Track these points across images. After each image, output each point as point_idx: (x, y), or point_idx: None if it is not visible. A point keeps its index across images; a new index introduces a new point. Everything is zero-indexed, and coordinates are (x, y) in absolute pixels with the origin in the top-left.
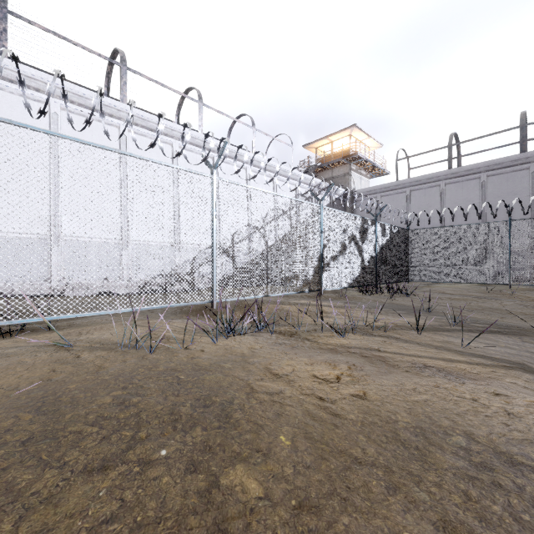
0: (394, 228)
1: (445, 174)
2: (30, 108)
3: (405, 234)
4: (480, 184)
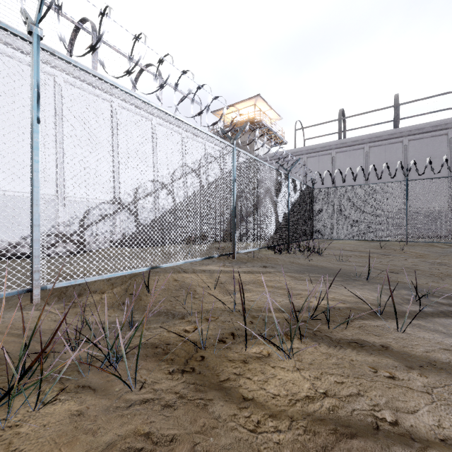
0: (303, 185)
1: (335, 144)
2: None
3: (311, 192)
4: (364, 154)
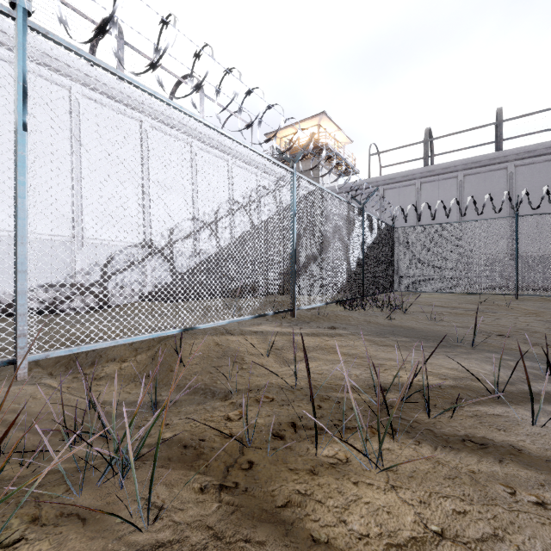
0: (381, 223)
1: (421, 172)
2: None
3: (391, 232)
4: (457, 184)
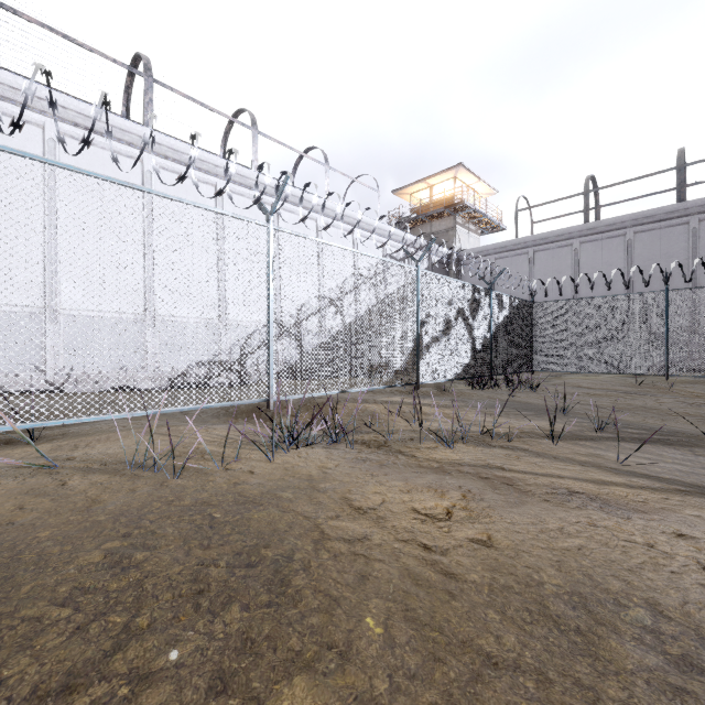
0: (514, 300)
1: (579, 230)
2: (0, 119)
3: (528, 308)
4: (625, 244)
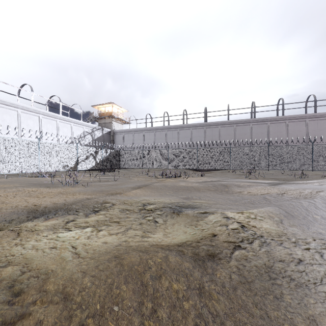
0: (112, 150)
1: (144, 129)
2: None
3: (118, 152)
4: (154, 134)
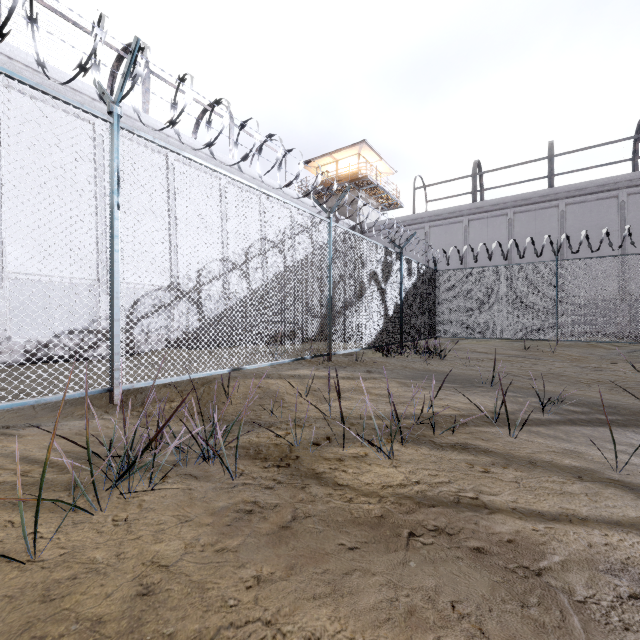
0: (421, 266)
1: (468, 209)
2: None
3: (432, 275)
4: (506, 222)
